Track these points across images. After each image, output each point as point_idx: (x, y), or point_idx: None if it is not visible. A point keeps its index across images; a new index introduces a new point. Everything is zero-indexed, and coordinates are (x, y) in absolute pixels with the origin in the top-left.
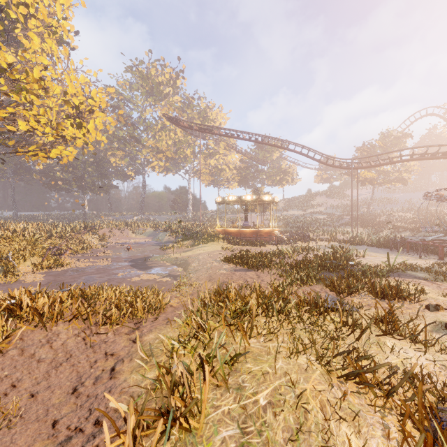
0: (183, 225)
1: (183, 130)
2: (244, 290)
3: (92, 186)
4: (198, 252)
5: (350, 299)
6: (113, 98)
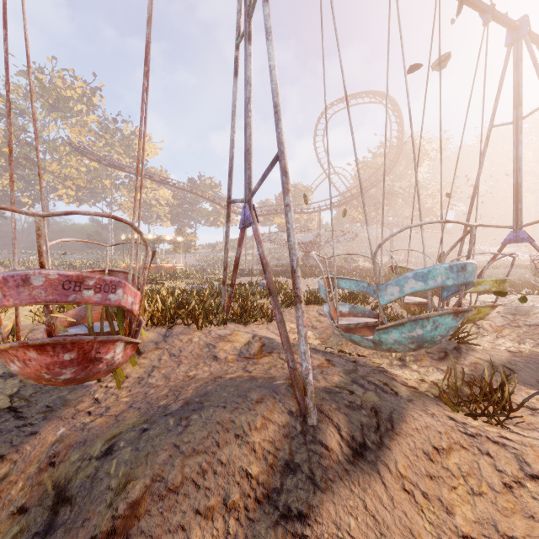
0: (90, 263)
1: None
2: None
3: None
4: None
5: None
6: None
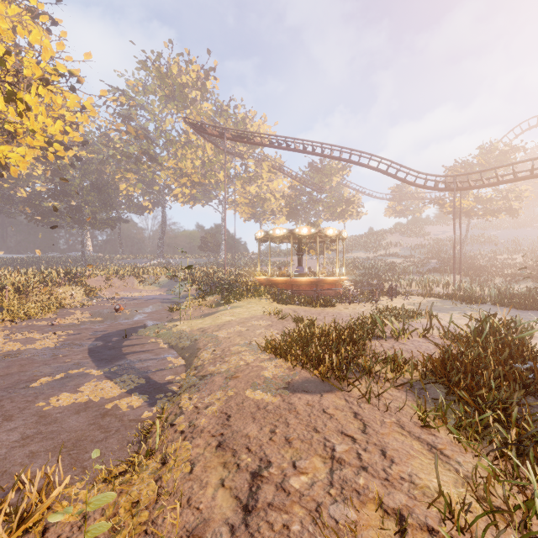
0: (210, 271)
1: (214, 147)
2: None
3: (91, 219)
4: (221, 320)
5: None
6: (123, 104)
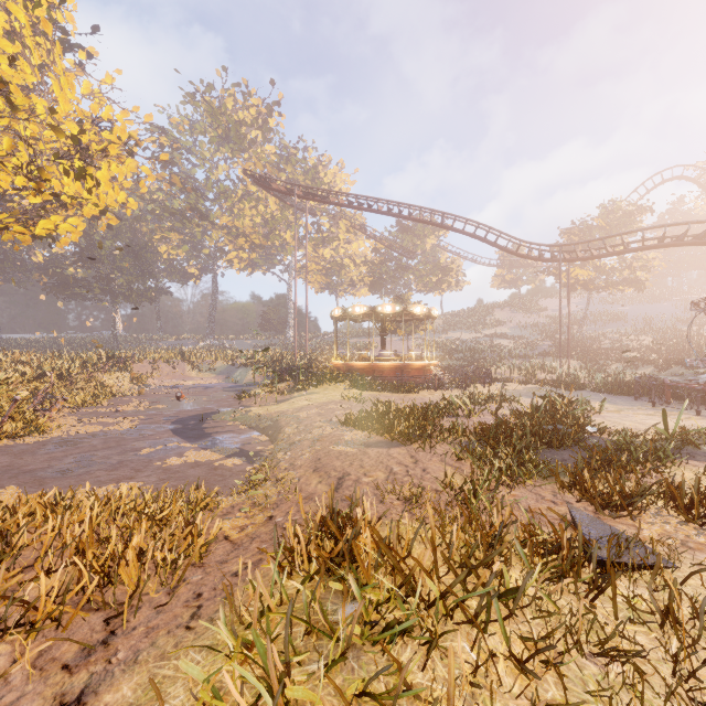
0: (277, 355)
1: (279, 201)
2: (397, 527)
3: (127, 290)
4: (298, 404)
5: (631, 525)
6: (163, 146)
